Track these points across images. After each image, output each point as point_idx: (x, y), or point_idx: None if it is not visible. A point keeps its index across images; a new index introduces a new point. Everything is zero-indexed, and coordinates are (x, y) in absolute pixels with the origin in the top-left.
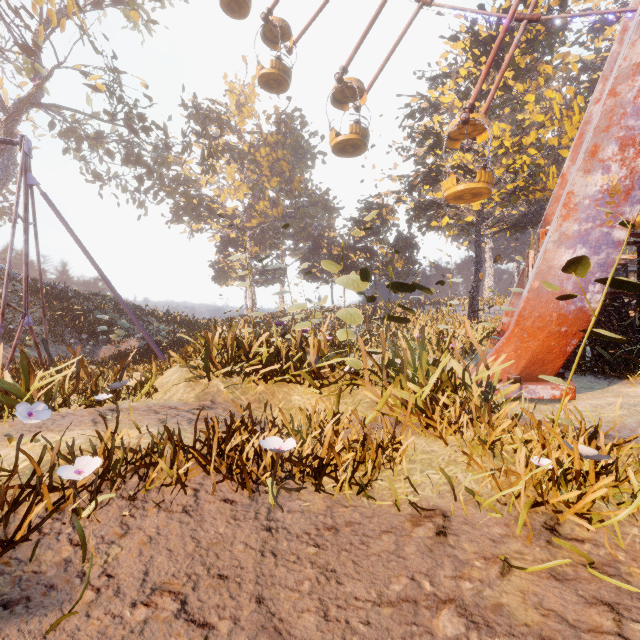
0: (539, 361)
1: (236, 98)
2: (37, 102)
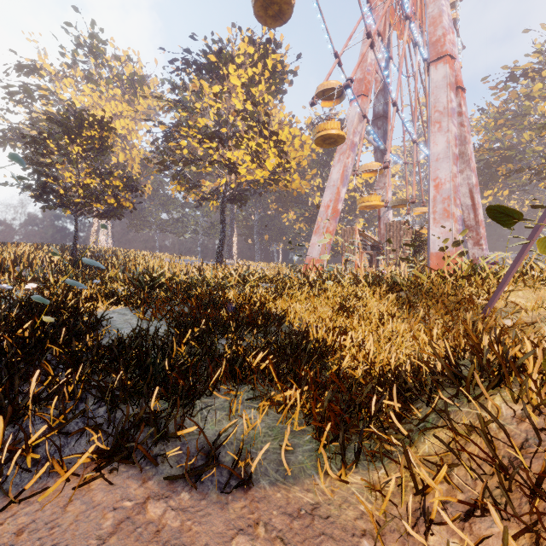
0: None
1: None
2: None
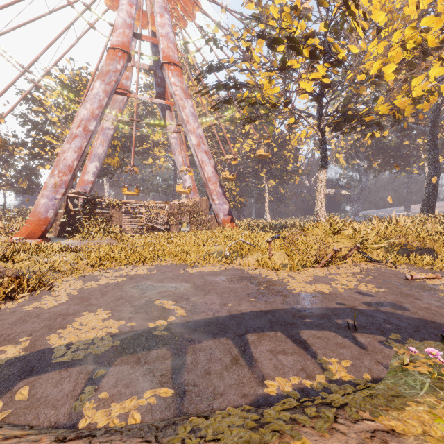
0: (33, 233)
1: None
2: None
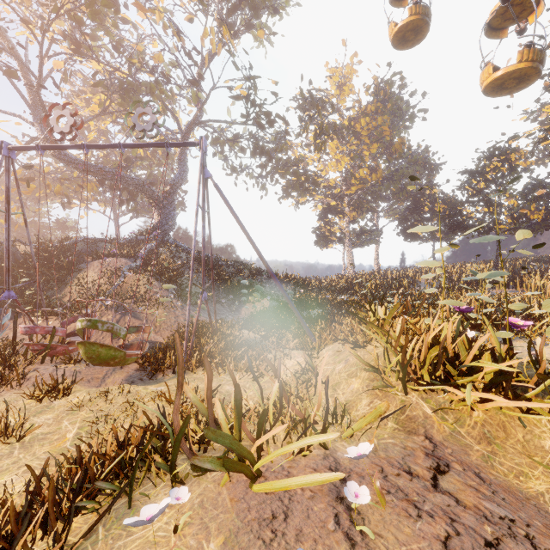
0: None
1: (338, 79)
2: (199, 121)
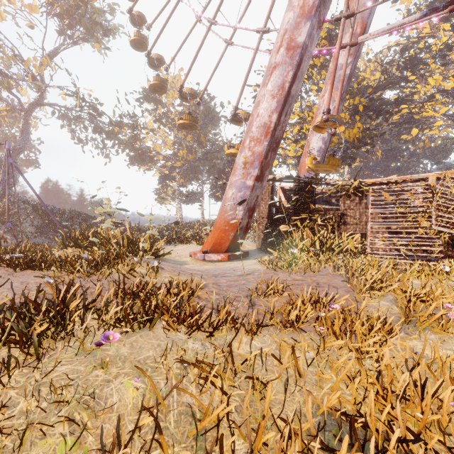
0: (218, 243)
1: None
2: (41, 103)
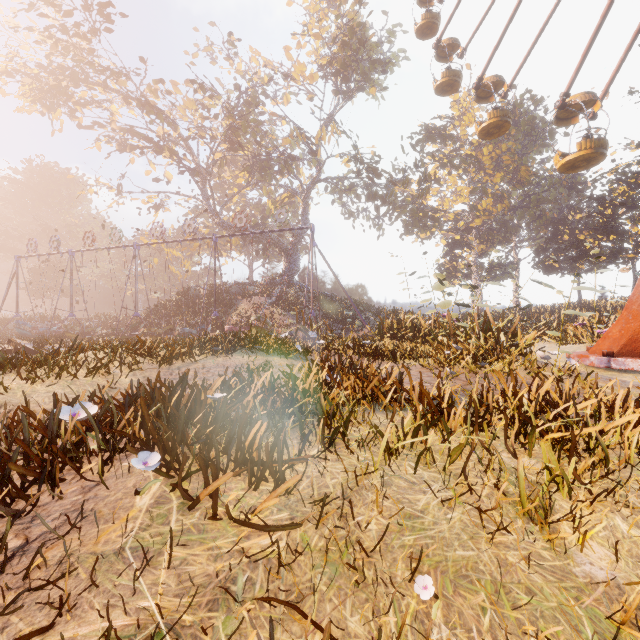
0: None
1: (457, 111)
2: (318, 180)
